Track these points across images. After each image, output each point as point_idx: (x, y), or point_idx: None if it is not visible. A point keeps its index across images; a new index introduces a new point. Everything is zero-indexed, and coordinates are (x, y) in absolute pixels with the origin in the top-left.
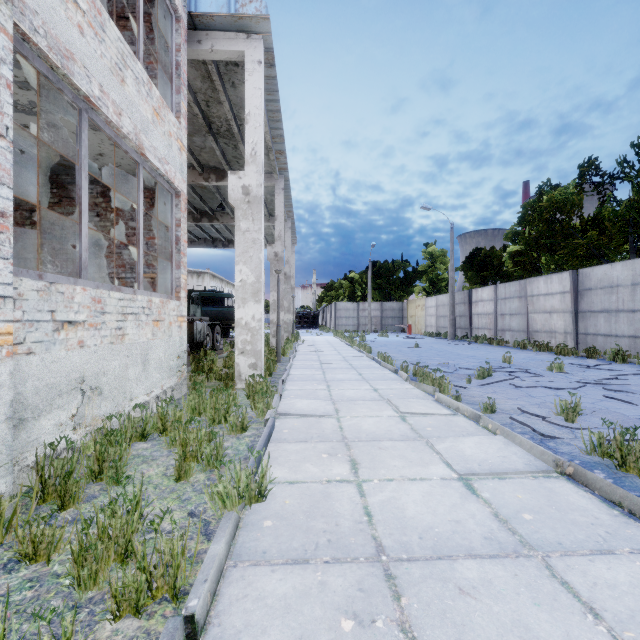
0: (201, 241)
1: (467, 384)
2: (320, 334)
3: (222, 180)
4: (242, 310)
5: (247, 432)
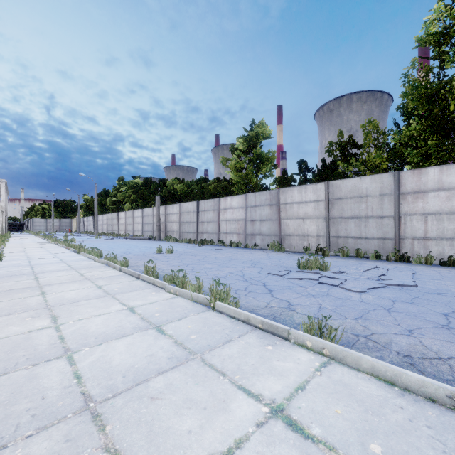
0: None
1: None
2: (22, 233)
3: None
4: (1, 225)
5: None
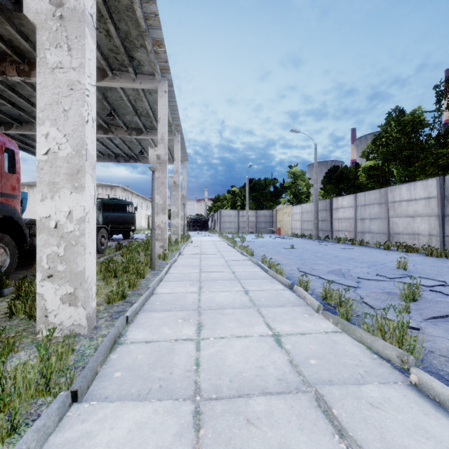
0: (105, 156)
1: (405, 315)
2: (208, 235)
3: (102, 80)
4: (49, 203)
5: None
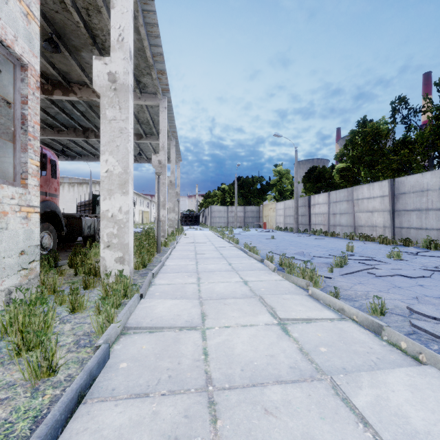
0: None
1: (330, 273)
2: (199, 229)
3: None
4: (108, 202)
5: (61, 372)
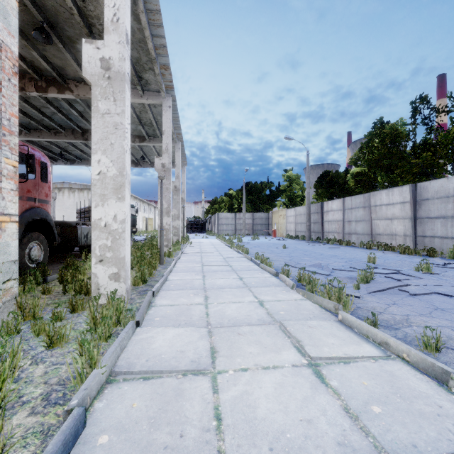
0: None
1: (356, 291)
2: (206, 237)
3: None
4: (101, 209)
5: (12, 453)
